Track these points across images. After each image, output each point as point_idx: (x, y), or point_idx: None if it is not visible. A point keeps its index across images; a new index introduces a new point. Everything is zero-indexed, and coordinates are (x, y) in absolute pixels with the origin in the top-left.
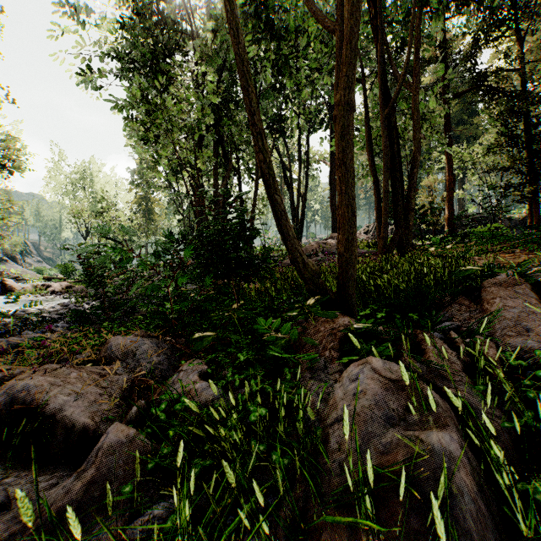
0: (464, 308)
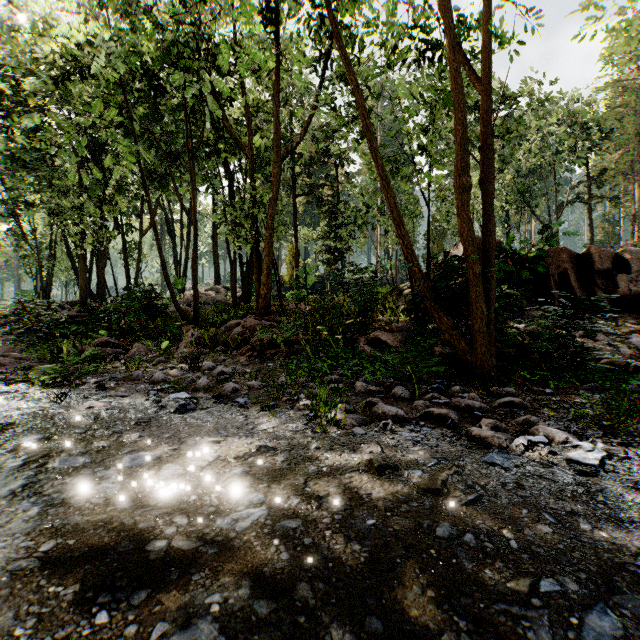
0: None
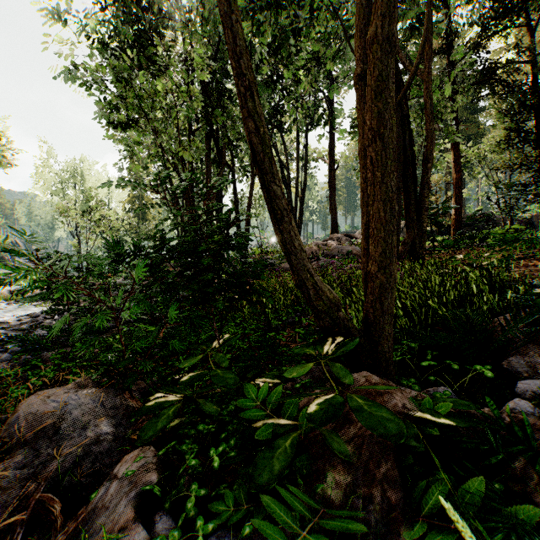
0: None
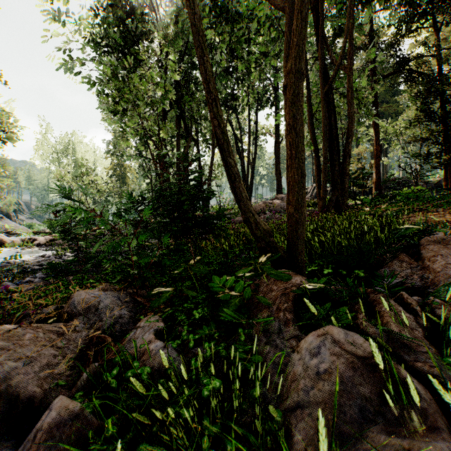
0: (405, 264)
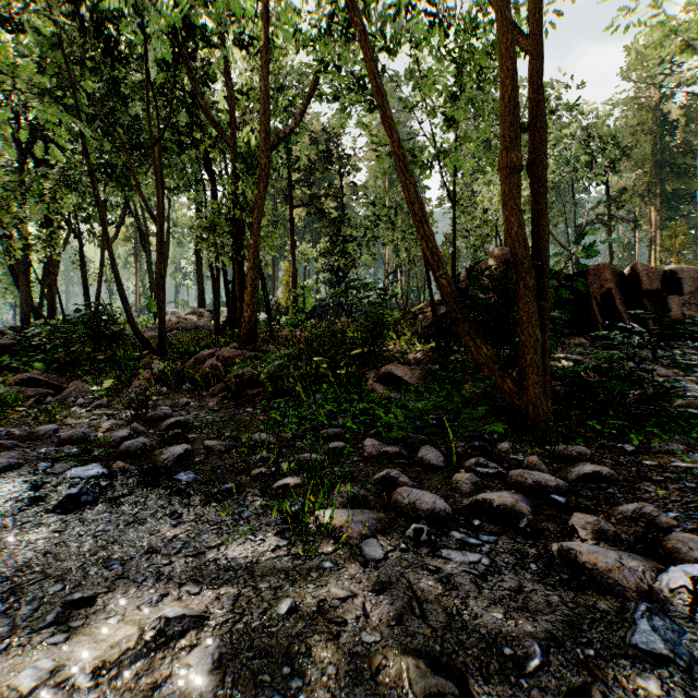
0: None
